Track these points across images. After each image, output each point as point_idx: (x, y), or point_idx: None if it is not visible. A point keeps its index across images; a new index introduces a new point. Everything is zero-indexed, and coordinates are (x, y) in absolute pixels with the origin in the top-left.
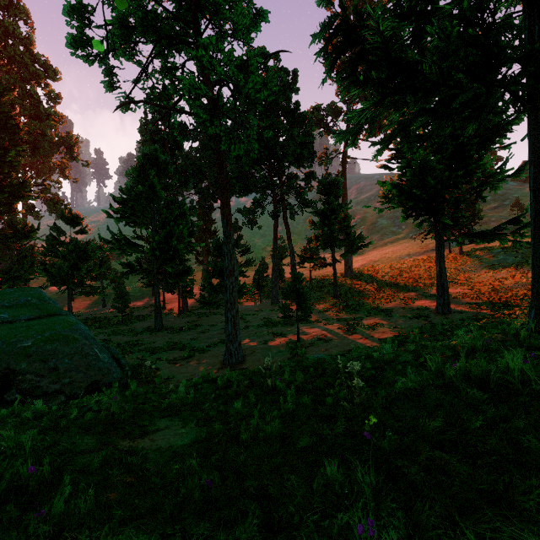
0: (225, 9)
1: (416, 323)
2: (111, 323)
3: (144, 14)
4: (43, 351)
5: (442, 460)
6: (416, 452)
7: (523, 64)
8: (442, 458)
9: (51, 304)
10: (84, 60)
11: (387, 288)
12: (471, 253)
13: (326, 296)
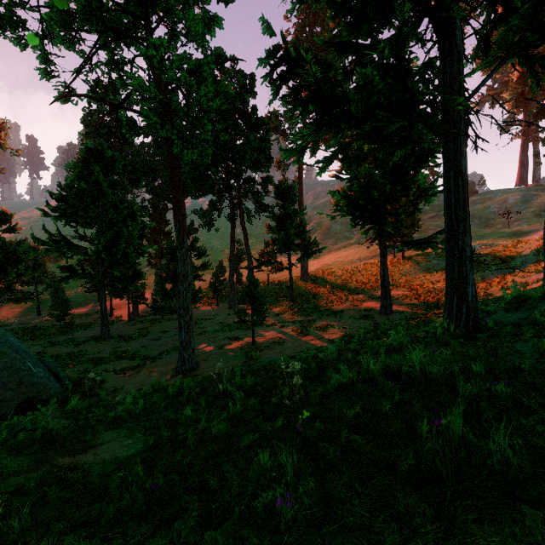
0: (178, 10)
1: (362, 323)
2: (48, 333)
3: (88, 2)
4: None
5: (354, 441)
6: (338, 438)
7: (432, 108)
8: (354, 440)
9: None
10: (15, 42)
11: (339, 291)
12: (411, 258)
13: (282, 299)
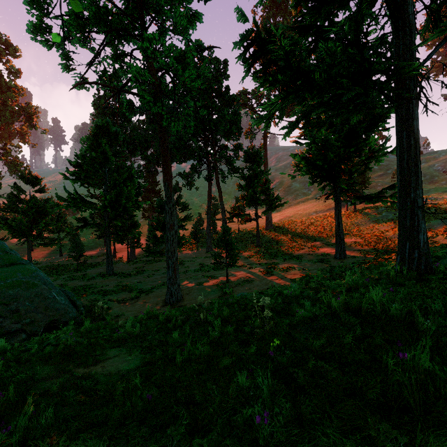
0: (166, 10)
1: (320, 266)
2: (67, 270)
3: (97, 9)
4: (5, 295)
5: (322, 368)
6: (306, 364)
7: (388, 75)
8: (322, 367)
9: (12, 254)
10: (43, 44)
11: (299, 239)
12: (362, 211)
13: (250, 245)
